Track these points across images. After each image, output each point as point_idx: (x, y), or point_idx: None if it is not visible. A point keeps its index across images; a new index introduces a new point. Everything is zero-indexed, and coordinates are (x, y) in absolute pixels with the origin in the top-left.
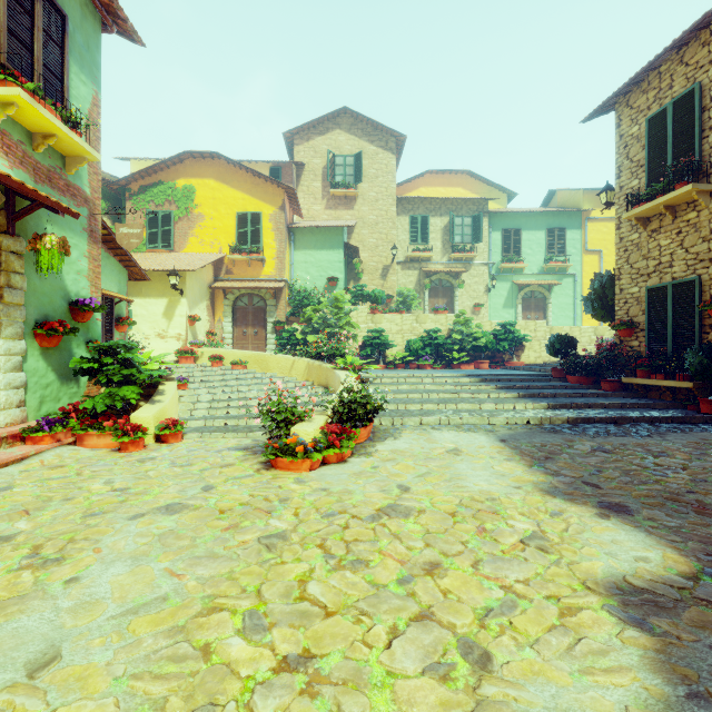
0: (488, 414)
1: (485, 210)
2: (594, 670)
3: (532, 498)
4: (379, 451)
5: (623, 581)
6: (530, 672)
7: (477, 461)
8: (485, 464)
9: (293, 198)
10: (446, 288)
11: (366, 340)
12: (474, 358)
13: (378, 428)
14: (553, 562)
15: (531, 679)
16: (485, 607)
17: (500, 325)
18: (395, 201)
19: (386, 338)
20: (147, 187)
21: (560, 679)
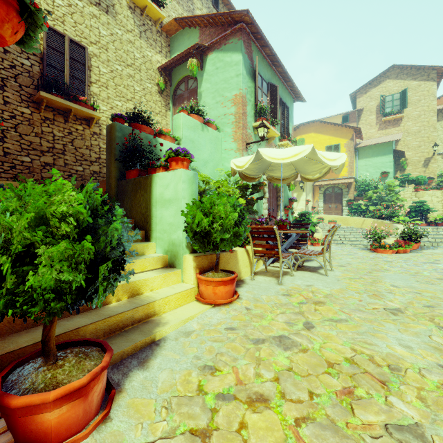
0: None
1: None
2: None
3: None
4: (424, 252)
5: None
6: None
7: None
8: None
9: (358, 132)
10: None
11: (411, 208)
12: None
13: (423, 246)
14: None
15: None
16: None
17: None
18: (436, 113)
19: (427, 206)
20: None
21: None
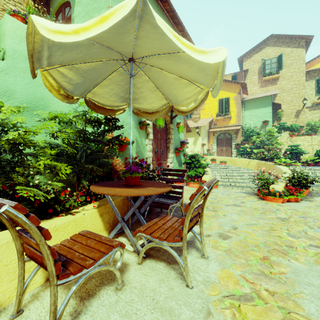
0: None
1: None
2: None
3: None
4: (317, 200)
5: None
6: None
7: None
8: None
9: (244, 87)
10: None
11: (287, 151)
12: None
13: (312, 191)
14: None
15: None
16: None
17: None
18: (305, 74)
19: (301, 149)
20: None
21: None
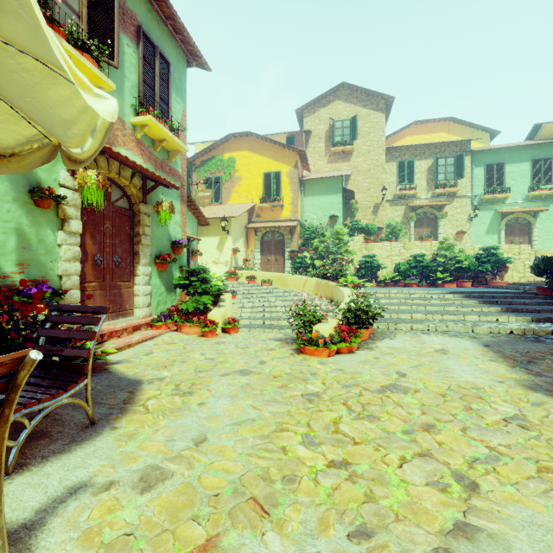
0: (472, 324)
1: (467, 150)
2: None
3: (514, 391)
4: (379, 347)
5: None
6: (510, 499)
7: (463, 359)
8: (470, 362)
9: (303, 158)
10: (430, 219)
11: (361, 264)
12: (457, 278)
13: (376, 331)
14: (533, 437)
15: (511, 503)
16: (473, 457)
17: (482, 249)
18: (384, 151)
19: (377, 262)
20: (205, 161)
21: (536, 507)
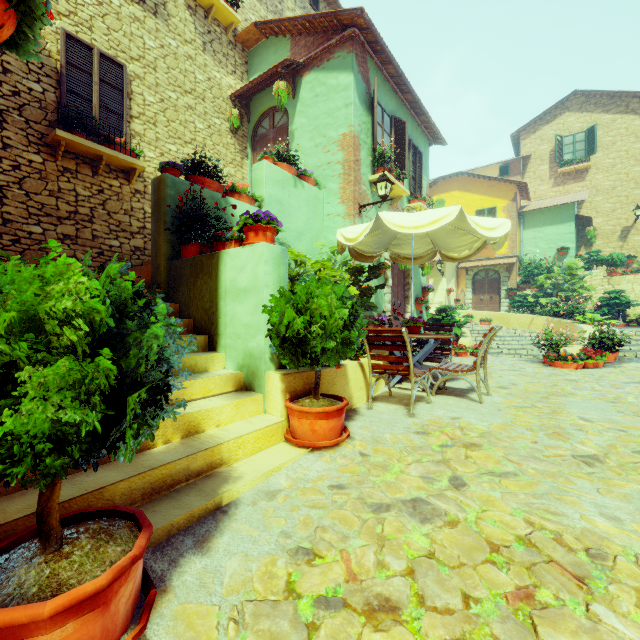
0: None
1: None
2: None
3: None
4: (624, 366)
5: None
6: None
7: None
8: None
9: (523, 189)
10: None
11: (602, 301)
12: None
13: (622, 357)
14: None
15: None
16: None
17: None
18: (638, 161)
19: (626, 298)
20: None
21: None
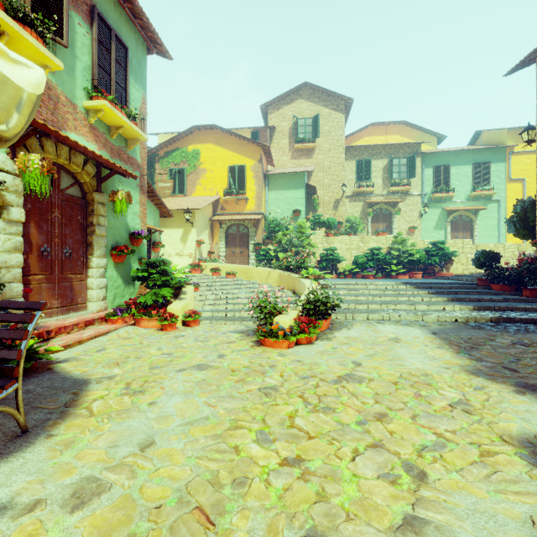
0: (422, 313)
1: (418, 152)
2: (506, 492)
3: (459, 376)
4: (337, 337)
5: (534, 438)
6: (456, 487)
7: (413, 347)
8: (420, 350)
9: (267, 153)
10: (386, 215)
11: (322, 257)
12: (409, 270)
13: (335, 321)
14: (475, 421)
15: (456, 491)
16: (421, 445)
17: (431, 243)
18: (344, 150)
19: (338, 255)
20: (169, 152)
21: (479, 494)
